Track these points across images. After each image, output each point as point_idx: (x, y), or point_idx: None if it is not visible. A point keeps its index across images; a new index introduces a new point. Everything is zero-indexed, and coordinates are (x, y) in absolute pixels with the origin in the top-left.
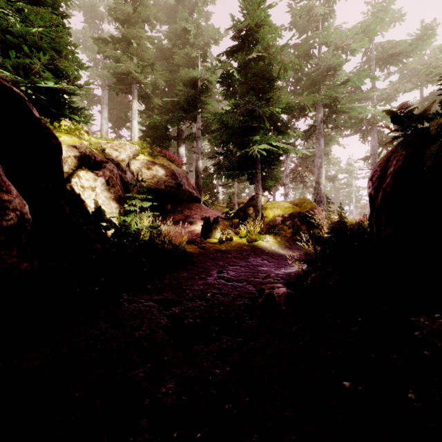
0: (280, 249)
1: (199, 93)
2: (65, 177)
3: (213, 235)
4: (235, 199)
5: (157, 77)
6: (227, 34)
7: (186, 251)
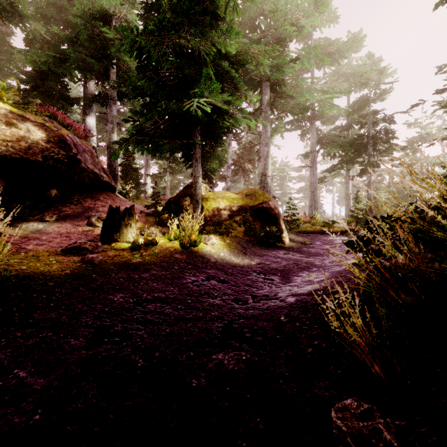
0: (232, 256)
1: None
2: None
3: (124, 236)
4: (167, 194)
5: None
6: None
7: (7, 279)
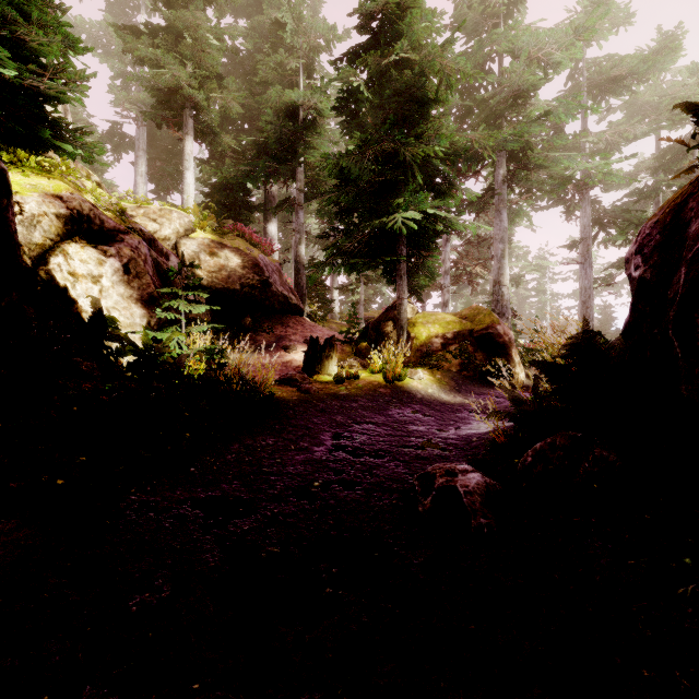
0: (442, 393)
1: (300, 129)
2: (35, 254)
3: (325, 368)
4: (360, 312)
5: (228, 97)
6: (348, 36)
7: (273, 397)
